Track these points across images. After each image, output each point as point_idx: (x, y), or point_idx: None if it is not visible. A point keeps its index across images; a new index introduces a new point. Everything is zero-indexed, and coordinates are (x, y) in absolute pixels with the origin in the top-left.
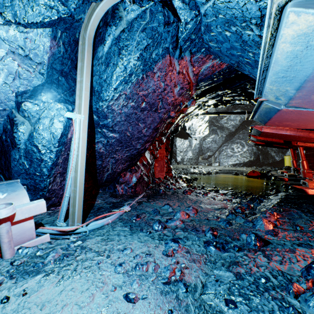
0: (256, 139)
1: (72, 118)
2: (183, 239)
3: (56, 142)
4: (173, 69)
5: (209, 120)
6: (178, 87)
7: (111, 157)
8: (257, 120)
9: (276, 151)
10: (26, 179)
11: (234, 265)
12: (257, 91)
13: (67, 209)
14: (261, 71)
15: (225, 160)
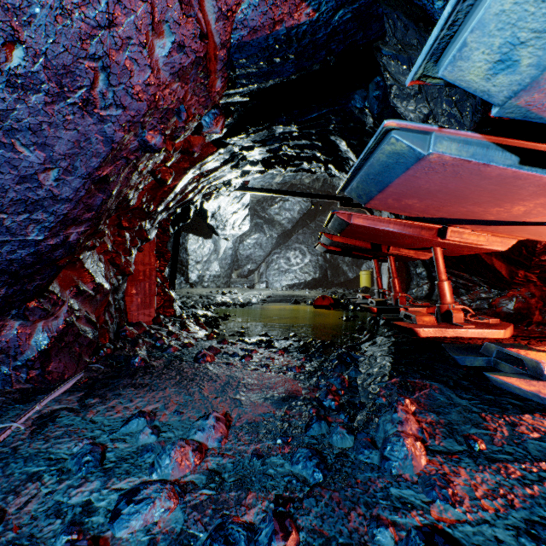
0: (331, 241)
1: None
2: None
3: None
4: None
5: (251, 206)
6: (168, 35)
7: None
8: (354, 195)
9: (350, 264)
10: None
11: None
12: (445, 28)
13: None
14: None
15: (278, 278)
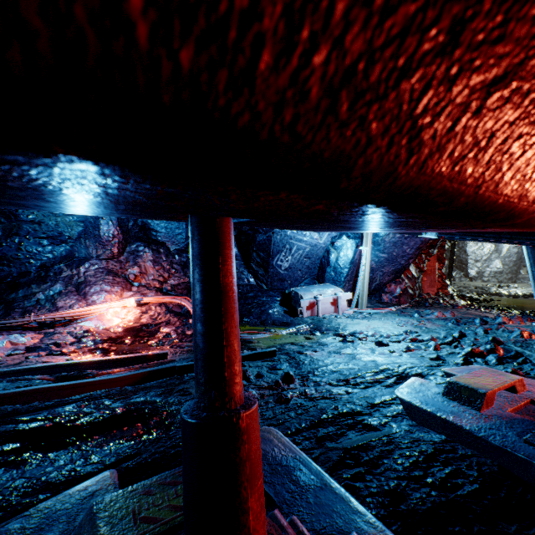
0: None
1: (362, 249)
2: (432, 320)
3: (349, 262)
4: None
5: None
6: None
7: (379, 271)
8: None
9: None
10: (332, 283)
11: (456, 326)
12: None
13: (349, 306)
14: None
15: None
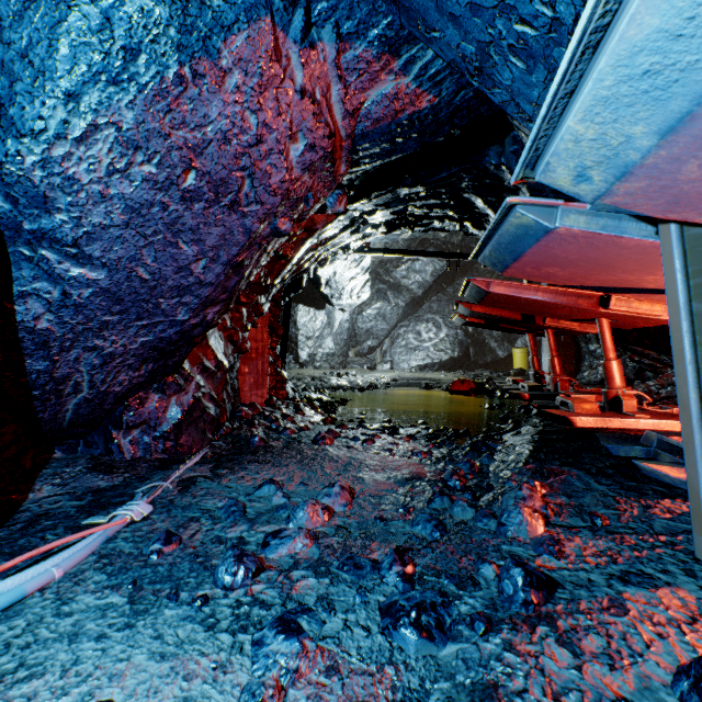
0: (471, 312)
1: None
2: (317, 612)
3: None
4: (285, 77)
5: (372, 269)
6: (302, 140)
7: (84, 346)
8: (488, 263)
9: (500, 339)
10: None
11: None
12: (530, 152)
13: None
14: (579, 50)
15: (405, 357)
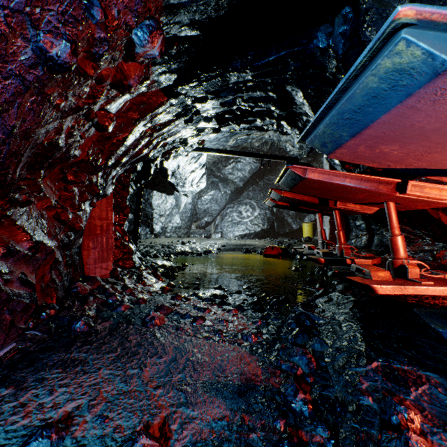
0: (281, 197)
1: None
2: None
3: None
4: None
5: (208, 167)
6: None
7: None
8: (317, 143)
9: (294, 217)
10: None
11: None
12: None
13: None
14: None
15: (231, 229)
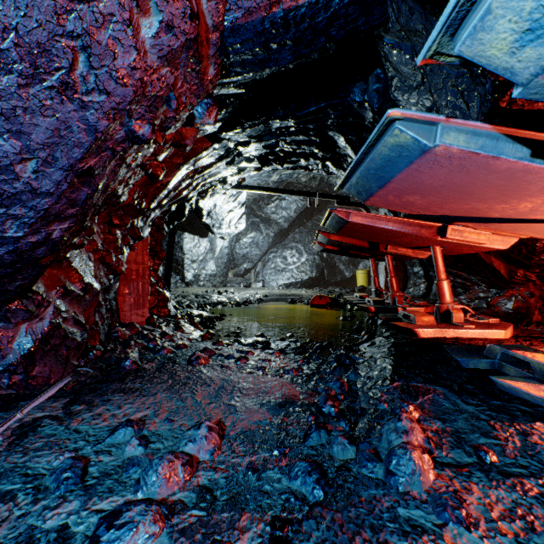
0: (328, 240)
1: None
2: None
3: None
4: None
5: (247, 205)
6: (155, 13)
7: None
8: (353, 191)
9: (347, 263)
10: None
11: None
12: None
13: None
14: None
15: (274, 277)
